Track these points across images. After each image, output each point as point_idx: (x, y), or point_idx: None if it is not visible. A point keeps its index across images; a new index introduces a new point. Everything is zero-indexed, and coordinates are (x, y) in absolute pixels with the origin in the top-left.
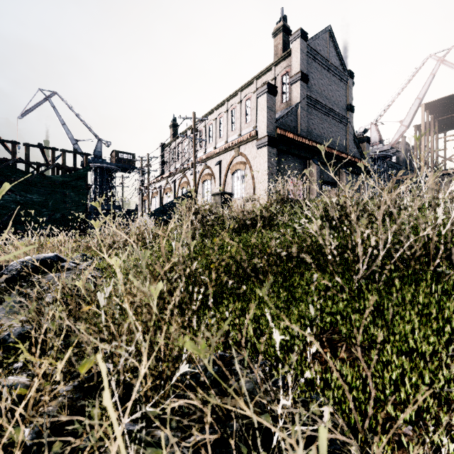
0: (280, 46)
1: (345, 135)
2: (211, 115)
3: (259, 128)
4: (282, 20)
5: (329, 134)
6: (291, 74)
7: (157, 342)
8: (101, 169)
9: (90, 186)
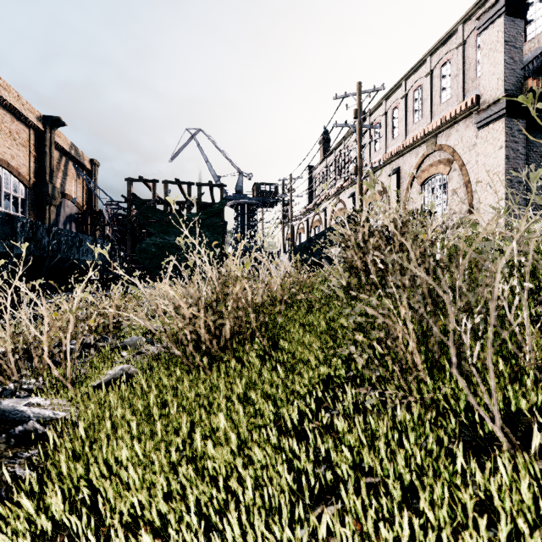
0: None
1: None
2: (377, 109)
3: (482, 89)
4: None
5: None
6: None
7: None
8: (242, 206)
9: (225, 224)
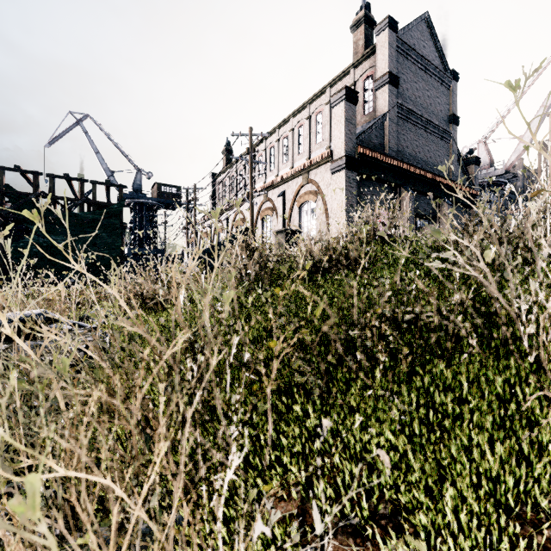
0: (361, 42)
1: (446, 155)
2: (272, 135)
3: (334, 147)
4: (364, 8)
5: (426, 154)
6: (375, 77)
7: (132, 546)
8: (140, 206)
9: (125, 225)
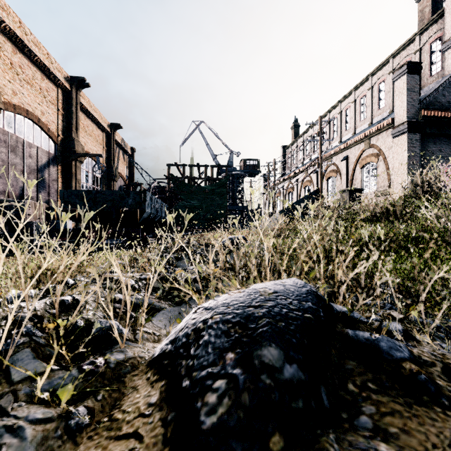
0: (427, 9)
1: None
2: (335, 109)
3: (395, 115)
4: None
5: None
6: (444, 38)
7: None
8: (232, 176)
9: (229, 192)
